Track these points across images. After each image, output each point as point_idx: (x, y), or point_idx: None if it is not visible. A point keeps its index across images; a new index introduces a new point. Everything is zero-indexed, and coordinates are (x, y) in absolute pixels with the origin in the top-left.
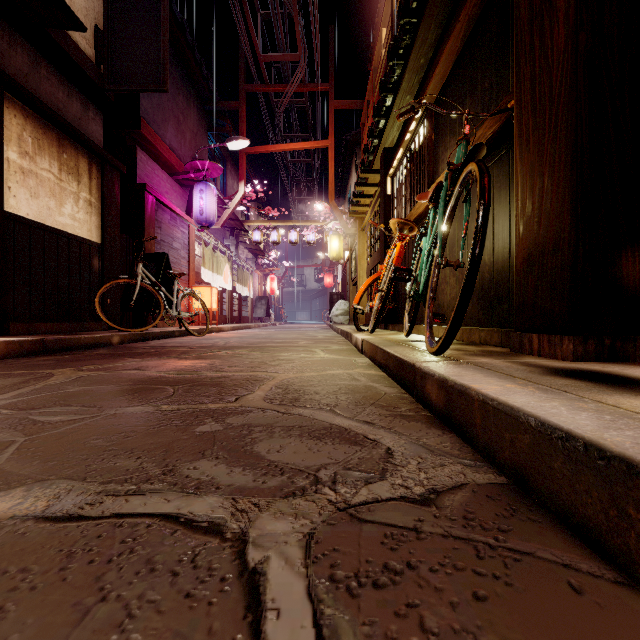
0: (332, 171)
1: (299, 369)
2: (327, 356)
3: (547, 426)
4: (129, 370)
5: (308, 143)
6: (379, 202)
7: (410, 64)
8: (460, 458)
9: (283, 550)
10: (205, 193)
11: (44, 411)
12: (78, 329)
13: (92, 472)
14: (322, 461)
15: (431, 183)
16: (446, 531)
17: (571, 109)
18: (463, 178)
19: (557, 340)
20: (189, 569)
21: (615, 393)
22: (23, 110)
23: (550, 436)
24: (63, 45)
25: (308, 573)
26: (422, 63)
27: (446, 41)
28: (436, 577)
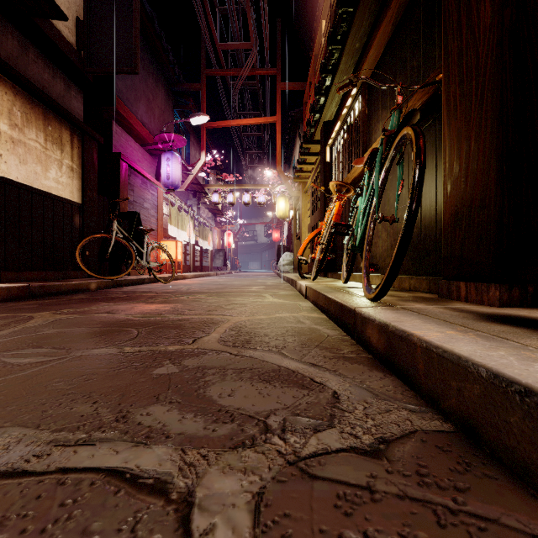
0: (279, 142)
1: (251, 312)
2: (275, 300)
3: (501, 378)
4: (101, 313)
5: (259, 119)
6: (319, 168)
7: (347, 48)
8: (404, 403)
9: (230, 515)
10: (171, 161)
11: (16, 353)
12: (61, 277)
13: (47, 418)
14: (271, 406)
15: (365, 151)
16: (401, 490)
17: (497, 78)
18: (398, 142)
19: (484, 287)
20: None
21: None
22: (13, 88)
23: (505, 389)
24: (48, 33)
25: None
26: (357, 47)
27: (379, 26)
28: None
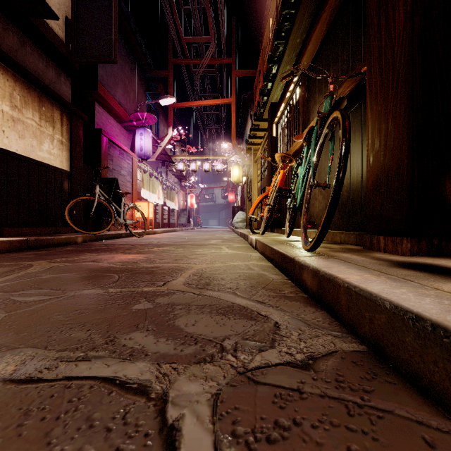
0: (234, 120)
1: (210, 261)
2: (230, 251)
3: (400, 309)
4: (87, 262)
5: (217, 100)
6: (267, 142)
7: (290, 43)
8: (330, 330)
9: (195, 408)
10: (144, 135)
11: (22, 293)
12: (53, 232)
13: (52, 342)
14: (226, 333)
15: (305, 128)
16: (323, 392)
17: (409, 72)
18: (329, 123)
19: (398, 241)
20: (120, 425)
21: (447, 282)
22: (13, 76)
23: (402, 317)
24: (42, 30)
25: (214, 429)
26: (298, 42)
27: (316, 26)
28: (317, 433)
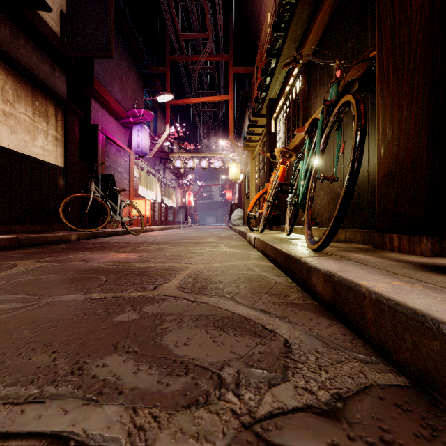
0: (232, 117)
1: (207, 261)
2: (228, 250)
3: None
4: (76, 261)
5: (214, 97)
6: (265, 138)
7: (289, 34)
8: (354, 352)
9: None
10: (141, 132)
11: None
12: (47, 229)
13: (3, 370)
14: (225, 356)
15: (305, 122)
16: None
17: (429, 50)
18: (337, 110)
19: (416, 239)
20: None
21: None
22: (5, 69)
23: None
24: (36, 23)
25: None
26: (298, 34)
27: (317, 14)
28: None
